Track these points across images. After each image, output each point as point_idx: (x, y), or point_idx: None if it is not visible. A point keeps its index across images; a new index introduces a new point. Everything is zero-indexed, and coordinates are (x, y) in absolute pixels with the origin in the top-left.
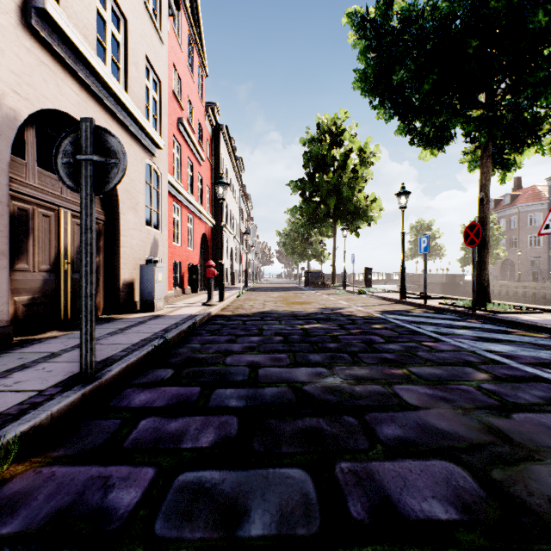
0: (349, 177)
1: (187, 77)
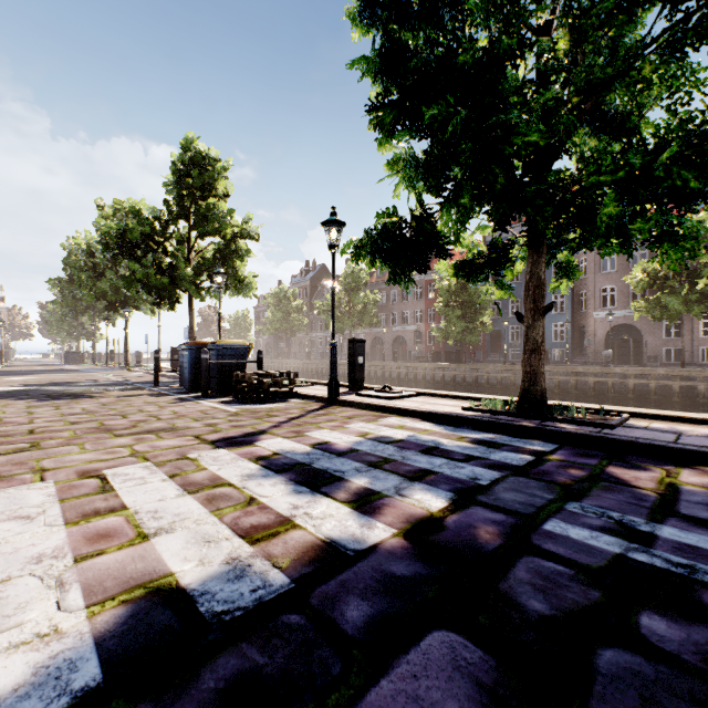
0: None
1: None
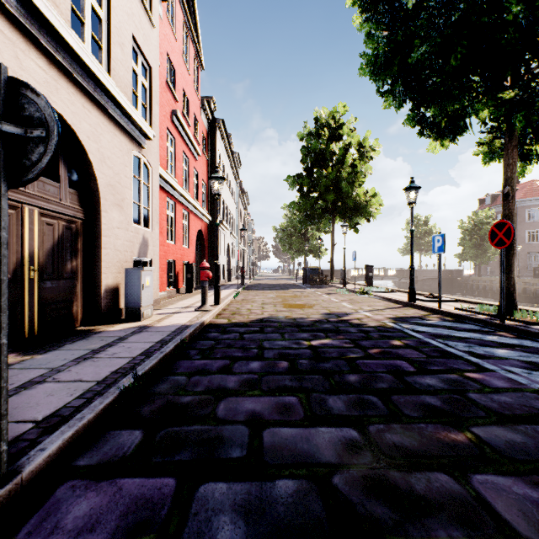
0: (347, 172)
1: (181, 68)
